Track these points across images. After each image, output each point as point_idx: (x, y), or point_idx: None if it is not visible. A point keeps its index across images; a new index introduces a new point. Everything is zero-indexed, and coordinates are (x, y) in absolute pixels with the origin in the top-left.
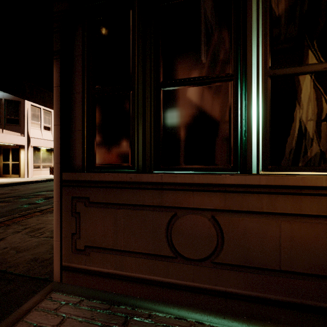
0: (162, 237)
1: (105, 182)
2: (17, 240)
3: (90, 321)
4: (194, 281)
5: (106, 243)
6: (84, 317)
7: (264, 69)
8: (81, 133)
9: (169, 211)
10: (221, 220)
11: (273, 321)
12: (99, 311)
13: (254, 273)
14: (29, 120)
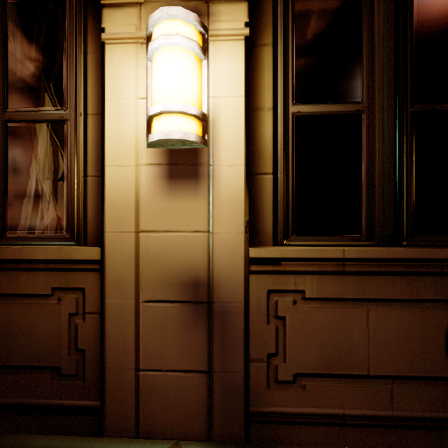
0: None
1: None
2: None
3: None
4: None
5: None
6: None
7: None
8: None
9: None
10: None
11: None
12: None
13: None
14: None
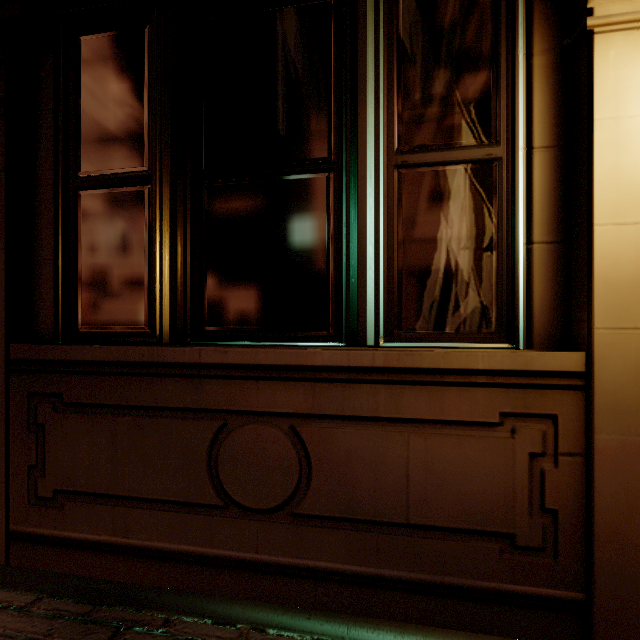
0: (201, 469)
1: (94, 363)
2: None
3: (42, 639)
4: (259, 551)
5: (95, 484)
6: (32, 633)
7: (387, 152)
8: (52, 265)
9: (213, 418)
10: (307, 434)
11: (396, 618)
12: (68, 620)
13: (363, 531)
14: None
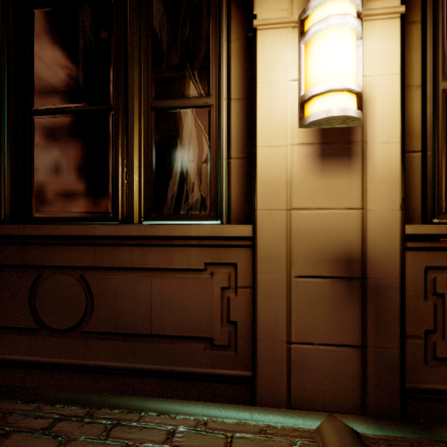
0: (25, 304)
1: None
2: None
3: None
4: (61, 356)
5: None
6: None
7: (146, 99)
8: None
9: (32, 271)
10: (91, 280)
11: (144, 394)
12: None
13: (125, 340)
14: None
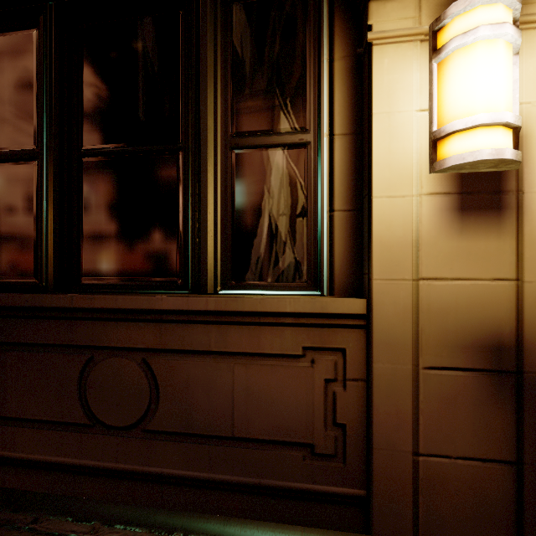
0: (73, 394)
1: None
2: None
3: None
4: (118, 461)
5: None
6: None
7: (224, 136)
8: None
9: (83, 353)
10: (155, 365)
11: (224, 513)
12: None
13: (199, 443)
14: None
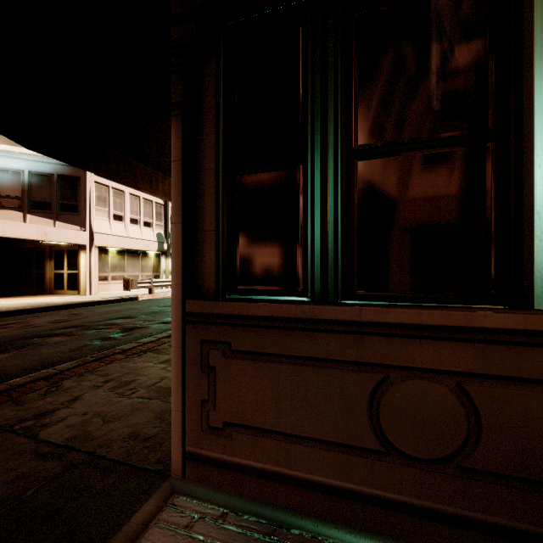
0: (362, 416)
1: (258, 317)
2: (99, 401)
3: None
4: (422, 497)
5: (259, 420)
6: None
7: None
8: (214, 235)
9: (374, 371)
10: (476, 393)
11: None
12: (259, 537)
13: None
14: (93, 206)
